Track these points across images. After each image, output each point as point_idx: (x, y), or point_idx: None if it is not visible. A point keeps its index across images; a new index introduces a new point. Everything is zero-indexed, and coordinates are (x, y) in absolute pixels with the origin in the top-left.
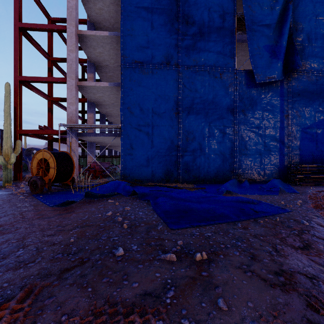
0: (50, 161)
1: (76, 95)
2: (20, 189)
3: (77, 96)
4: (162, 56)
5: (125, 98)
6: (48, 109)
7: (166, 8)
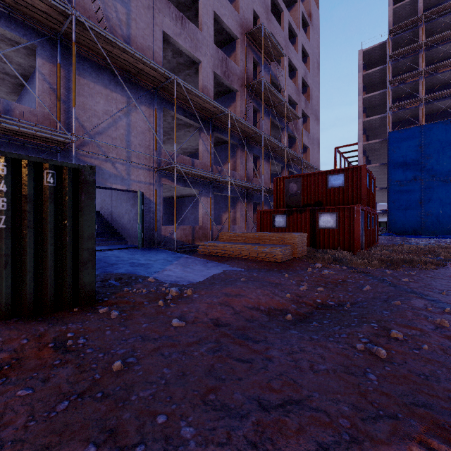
0: None
1: None
2: None
3: None
4: (412, 177)
5: (391, 198)
6: None
7: (414, 154)
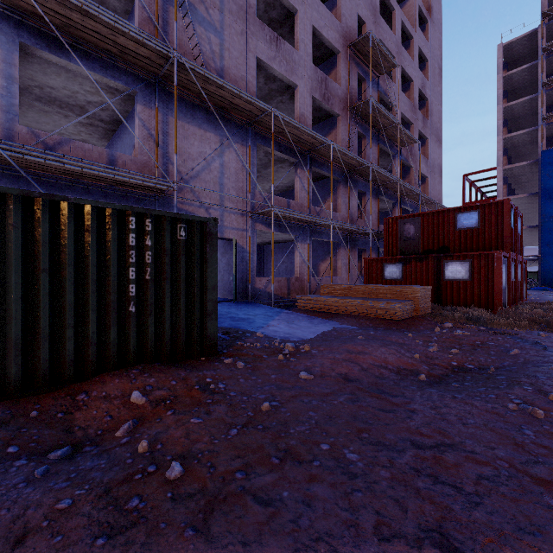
0: None
1: None
2: None
3: None
4: None
5: (545, 240)
6: None
7: None
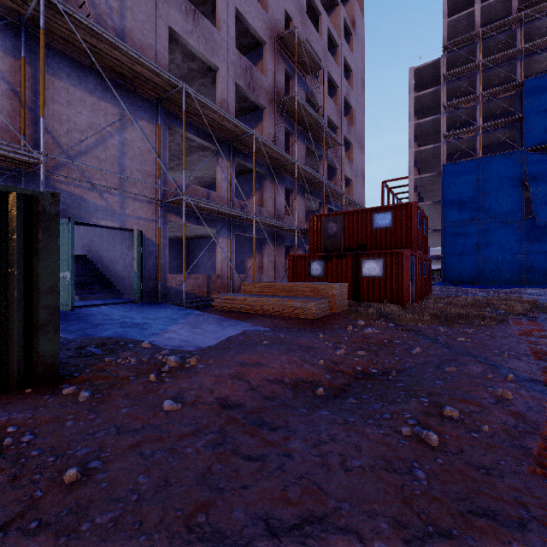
0: None
1: None
2: None
3: None
4: (468, 217)
5: (445, 242)
6: None
7: (470, 191)
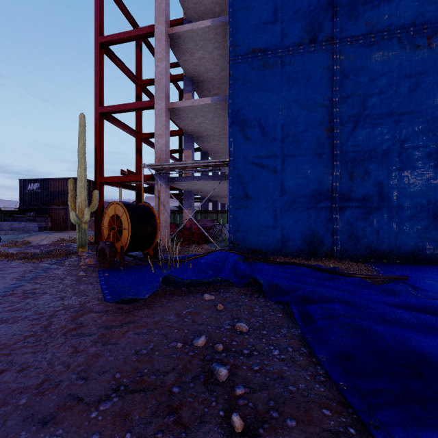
0: (123, 218)
1: (167, 123)
2: (88, 259)
3: (168, 124)
4: (301, 31)
5: (236, 115)
6: (136, 150)
7: None
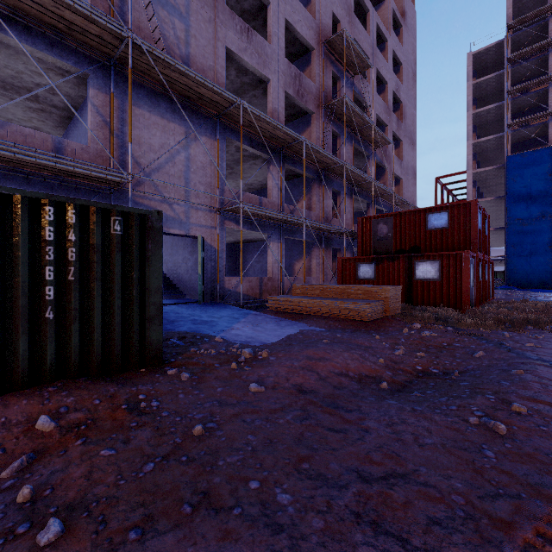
0: None
1: None
2: None
3: None
4: (538, 213)
5: (510, 241)
6: None
7: (541, 184)
